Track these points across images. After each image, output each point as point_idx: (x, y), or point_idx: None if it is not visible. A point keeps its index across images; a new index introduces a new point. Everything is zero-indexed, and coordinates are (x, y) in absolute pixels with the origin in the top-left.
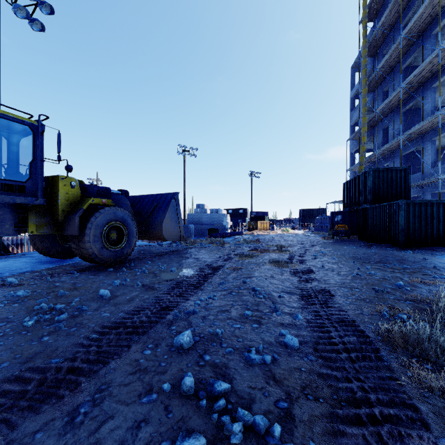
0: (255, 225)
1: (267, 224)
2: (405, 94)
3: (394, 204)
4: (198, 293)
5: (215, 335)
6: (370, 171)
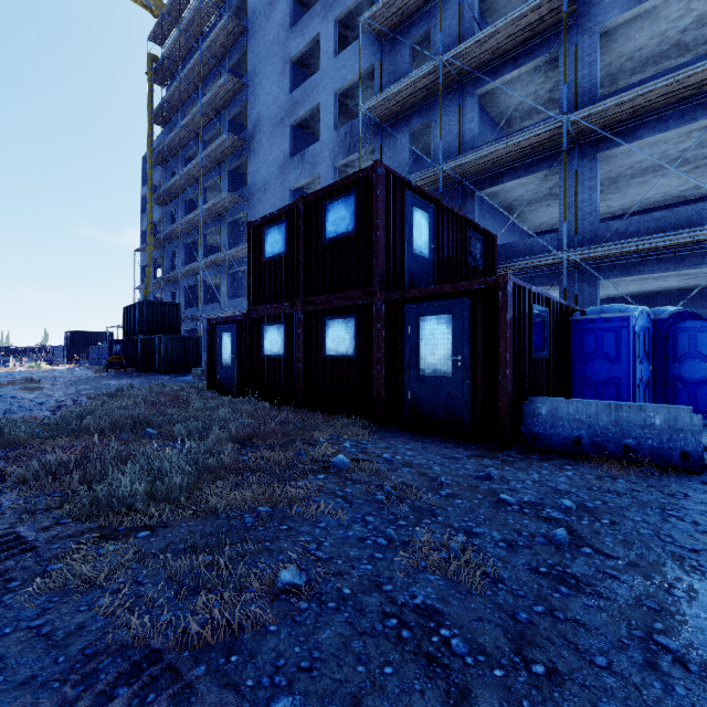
0: None
1: None
2: (186, 229)
3: (159, 337)
4: None
5: None
6: (146, 302)
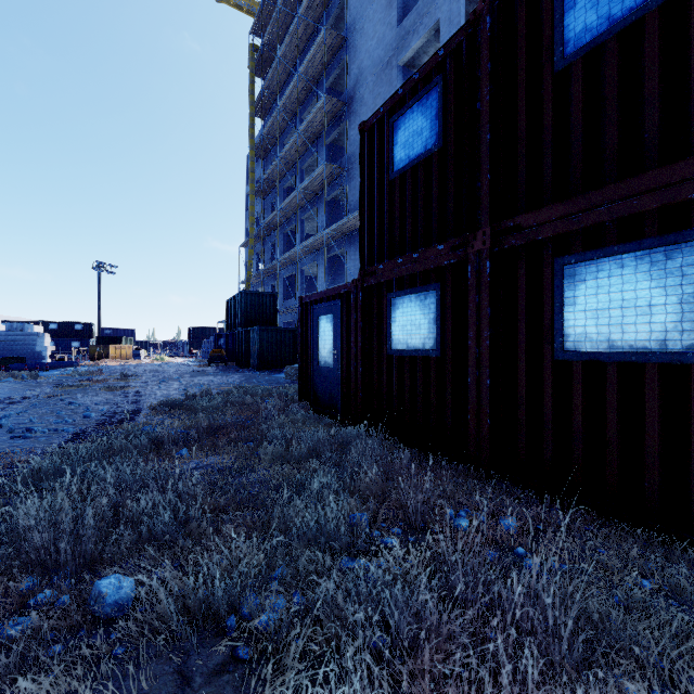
0: (105, 351)
1: (127, 349)
2: (284, 217)
3: (254, 329)
4: (6, 412)
5: (29, 421)
6: (243, 293)
